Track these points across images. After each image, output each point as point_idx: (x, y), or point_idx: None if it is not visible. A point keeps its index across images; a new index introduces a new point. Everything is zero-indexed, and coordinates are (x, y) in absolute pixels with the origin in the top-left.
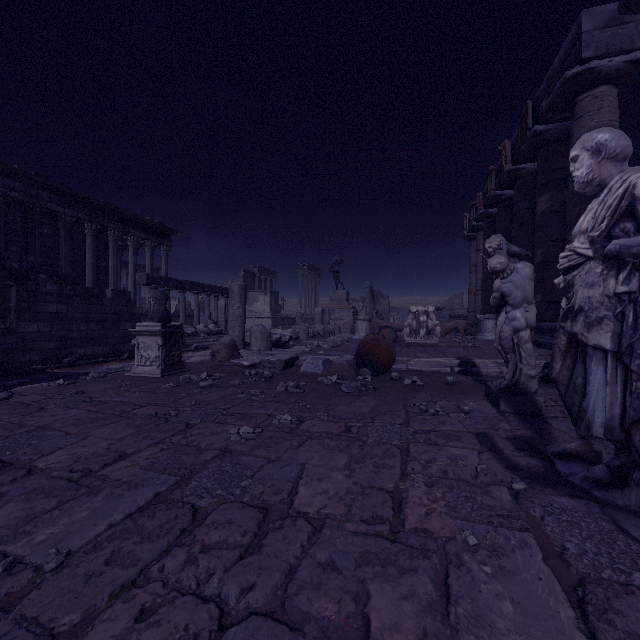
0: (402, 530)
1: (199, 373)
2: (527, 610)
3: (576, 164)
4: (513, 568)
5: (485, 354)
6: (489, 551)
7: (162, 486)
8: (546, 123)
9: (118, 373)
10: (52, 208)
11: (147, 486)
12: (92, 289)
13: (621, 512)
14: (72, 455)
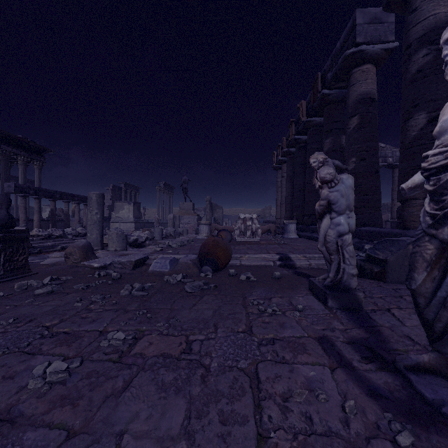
0: None
1: (45, 276)
2: None
3: None
4: None
5: (295, 250)
6: None
7: None
8: (330, 89)
9: None
10: None
11: None
12: None
13: None
14: None
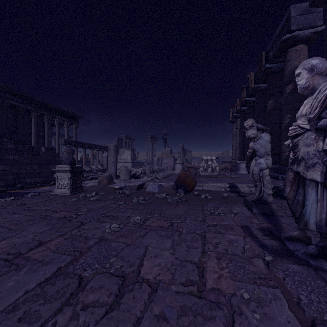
0: (204, 289)
1: (91, 192)
2: None
3: (299, 77)
4: (272, 314)
5: (242, 181)
6: (256, 303)
7: (62, 263)
8: (272, 63)
9: (46, 193)
10: (13, 103)
11: (53, 263)
12: (33, 147)
13: (326, 273)
14: (11, 243)
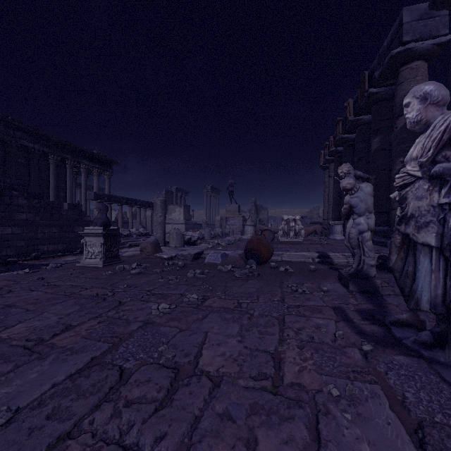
0: (281, 384)
1: (131, 264)
2: (381, 450)
3: (408, 109)
4: (367, 415)
5: (336, 249)
6: (348, 401)
7: (97, 351)
8: (378, 87)
9: (71, 264)
10: (24, 144)
11: (85, 352)
12: (53, 202)
13: (443, 367)
14: (29, 327)
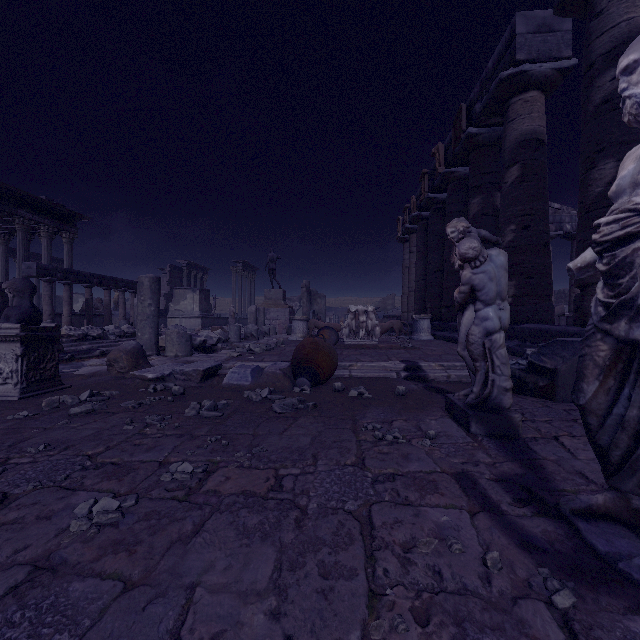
0: None
1: (82, 391)
2: None
3: (633, 76)
4: None
5: (428, 356)
6: None
7: None
8: (479, 126)
9: None
10: None
11: None
12: None
13: None
14: None
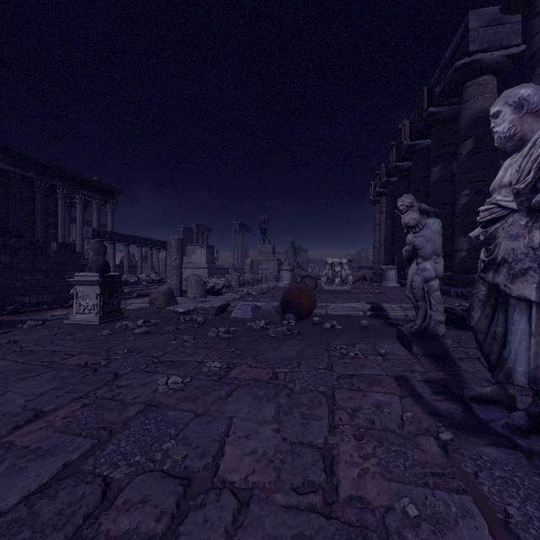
0: (336, 500)
1: (136, 320)
2: None
3: (497, 120)
4: None
5: (391, 299)
6: (432, 524)
7: (74, 453)
8: (438, 106)
9: (57, 321)
10: (1, 167)
11: (57, 454)
12: (37, 241)
13: None
14: None
